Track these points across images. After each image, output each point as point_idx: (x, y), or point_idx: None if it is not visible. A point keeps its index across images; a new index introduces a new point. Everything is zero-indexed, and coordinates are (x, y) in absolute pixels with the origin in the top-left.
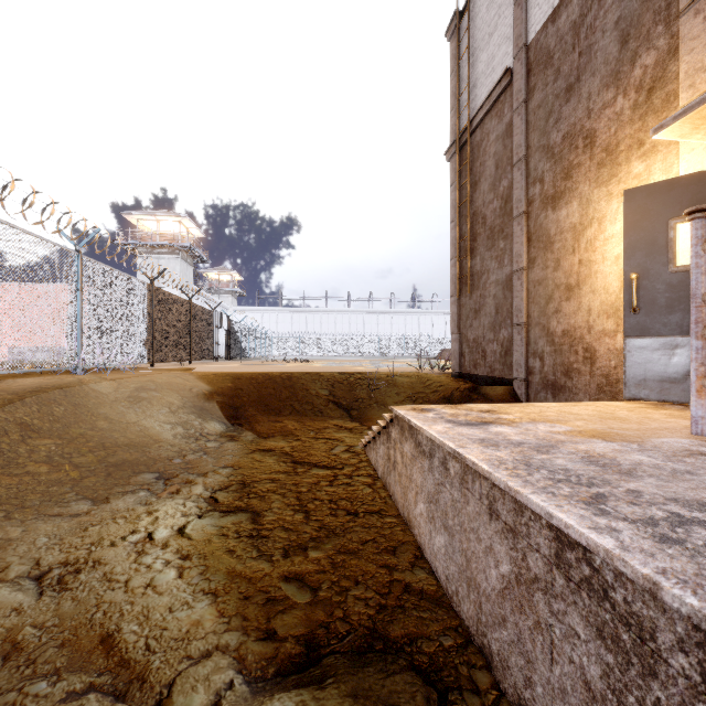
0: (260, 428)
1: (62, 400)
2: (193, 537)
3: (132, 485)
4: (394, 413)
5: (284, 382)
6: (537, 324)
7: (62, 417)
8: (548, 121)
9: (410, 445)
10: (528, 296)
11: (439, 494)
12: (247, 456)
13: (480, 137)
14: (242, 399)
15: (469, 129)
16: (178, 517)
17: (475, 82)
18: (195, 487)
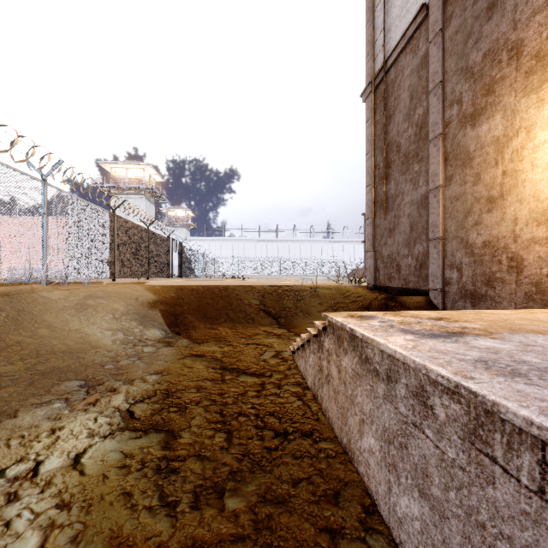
0: (196, 334)
1: (5, 307)
2: (86, 472)
3: (51, 395)
4: (327, 320)
5: (220, 293)
6: (455, 238)
7: (1, 323)
8: (467, 44)
9: (352, 359)
10: (445, 211)
11: (408, 438)
12: (178, 361)
13: (394, 74)
14: (182, 308)
15: (384, 68)
16: (81, 439)
17: (390, 26)
18: (116, 397)
